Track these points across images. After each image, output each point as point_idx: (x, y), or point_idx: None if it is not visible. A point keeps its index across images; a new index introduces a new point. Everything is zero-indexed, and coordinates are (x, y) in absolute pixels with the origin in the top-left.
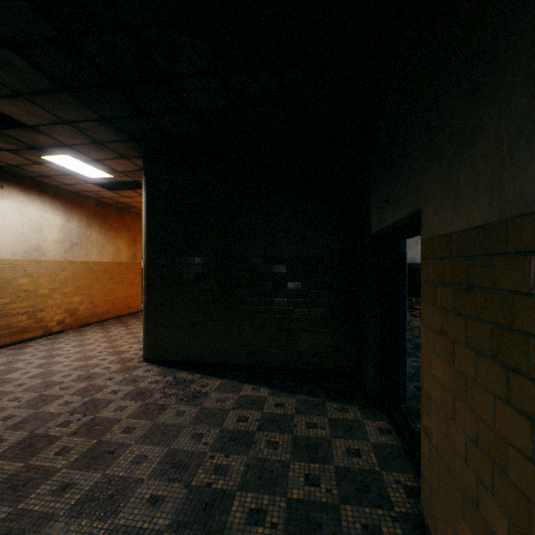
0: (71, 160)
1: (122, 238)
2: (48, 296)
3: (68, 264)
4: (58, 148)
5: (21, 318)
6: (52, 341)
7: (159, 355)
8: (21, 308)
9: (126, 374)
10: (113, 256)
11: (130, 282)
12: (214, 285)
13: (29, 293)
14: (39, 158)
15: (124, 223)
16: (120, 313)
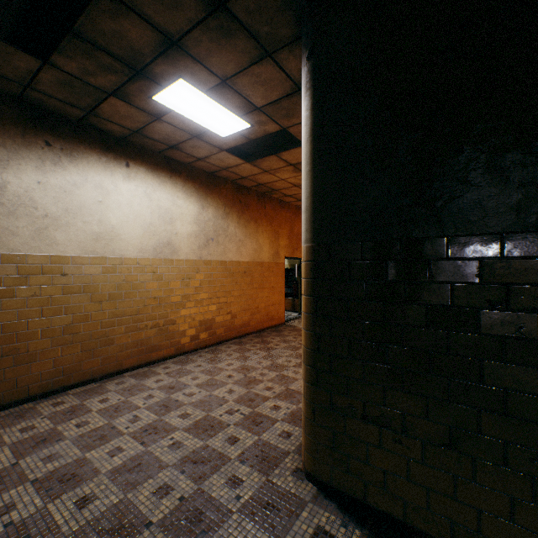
0: (190, 93)
1: (262, 232)
2: (179, 305)
3: (202, 264)
4: (165, 59)
5: (149, 333)
6: (180, 367)
7: (341, 481)
8: (149, 321)
9: (272, 535)
10: (252, 254)
11: (272, 287)
12: (535, 326)
13: (159, 301)
14: (153, 103)
15: (264, 213)
16: (261, 325)
